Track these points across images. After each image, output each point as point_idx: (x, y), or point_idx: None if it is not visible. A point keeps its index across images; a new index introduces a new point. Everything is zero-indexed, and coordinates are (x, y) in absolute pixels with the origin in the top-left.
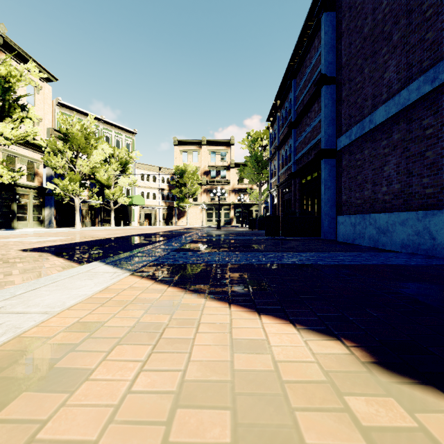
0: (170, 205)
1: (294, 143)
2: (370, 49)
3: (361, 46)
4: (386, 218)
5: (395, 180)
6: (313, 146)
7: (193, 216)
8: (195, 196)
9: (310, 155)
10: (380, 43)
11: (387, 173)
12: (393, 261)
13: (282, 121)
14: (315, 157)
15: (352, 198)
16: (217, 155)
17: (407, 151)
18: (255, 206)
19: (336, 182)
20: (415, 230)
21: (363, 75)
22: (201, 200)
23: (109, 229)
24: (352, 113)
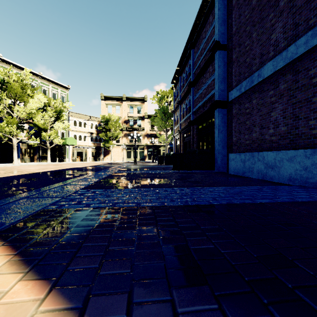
0: (98, 145)
1: (193, 98)
2: (257, 17)
3: (249, 15)
4: (273, 155)
5: (281, 123)
6: (208, 99)
7: (116, 154)
8: (118, 139)
9: (205, 107)
10: (267, 10)
11: (274, 117)
12: (300, 197)
13: (183, 82)
14: (210, 108)
15: (242, 139)
16: (134, 108)
17: (293, 98)
18: (162, 147)
19: (227, 127)
20: (303, 166)
21: (251, 39)
22: (122, 142)
23: (44, 165)
24: (242, 71)
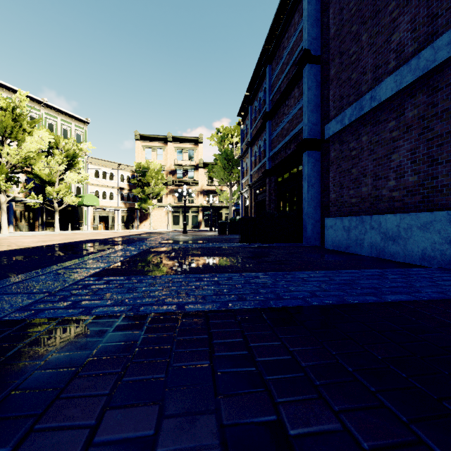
0: (130, 206)
1: (269, 136)
2: (370, 9)
3: (356, 8)
4: (396, 220)
5: (408, 170)
6: (292, 137)
7: (158, 218)
8: (160, 197)
9: (289, 149)
10: None
11: (396, 162)
12: None
13: (254, 114)
14: (295, 150)
15: (345, 196)
16: (184, 153)
17: (429, 131)
18: (225, 209)
19: (321, 178)
20: (445, 237)
21: (359, 43)
22: (166, 202)
23: (49, 235)
24: (345, 93)
